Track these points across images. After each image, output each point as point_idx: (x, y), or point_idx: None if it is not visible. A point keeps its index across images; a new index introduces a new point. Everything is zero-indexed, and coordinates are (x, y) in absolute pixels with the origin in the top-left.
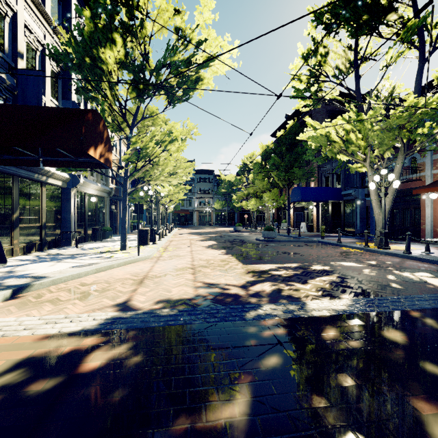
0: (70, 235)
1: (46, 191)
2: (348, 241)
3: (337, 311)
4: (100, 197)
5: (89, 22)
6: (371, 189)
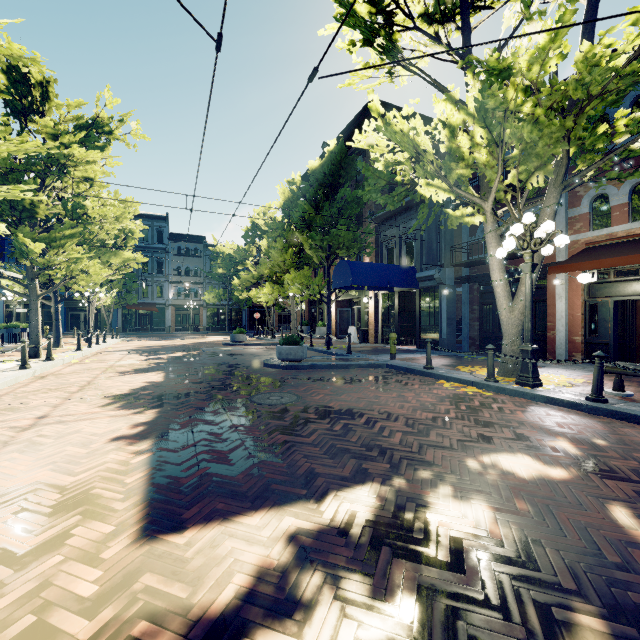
0: None
1: None
2: (439, 364)
3: None
4: None
5: None
6: (500, 256)
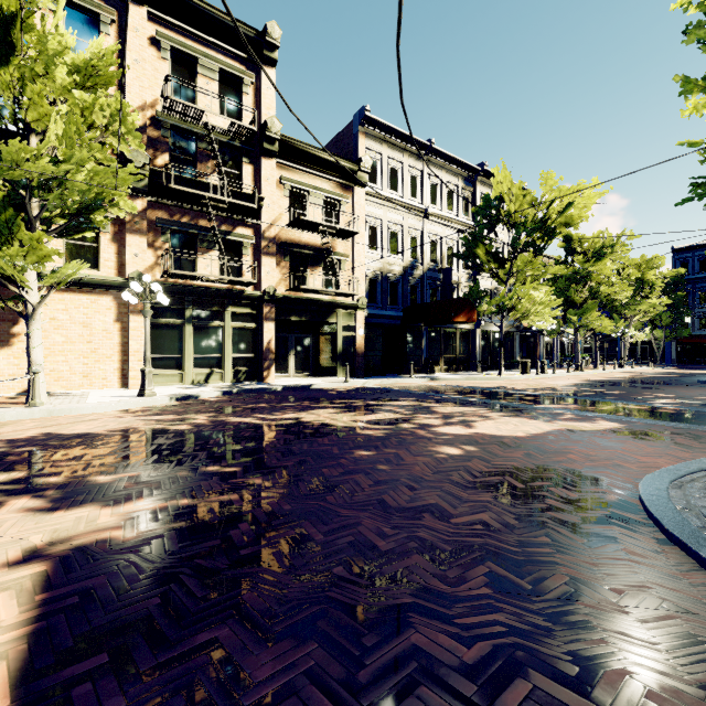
0: (475, 363)
1: (460, 333)
2: None
3: (523, 393)
4: (507, 332)
5: (466, 241)
6: None
